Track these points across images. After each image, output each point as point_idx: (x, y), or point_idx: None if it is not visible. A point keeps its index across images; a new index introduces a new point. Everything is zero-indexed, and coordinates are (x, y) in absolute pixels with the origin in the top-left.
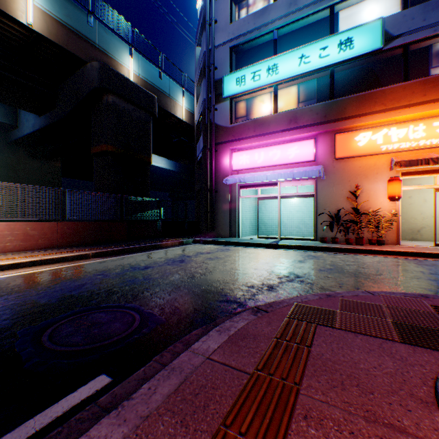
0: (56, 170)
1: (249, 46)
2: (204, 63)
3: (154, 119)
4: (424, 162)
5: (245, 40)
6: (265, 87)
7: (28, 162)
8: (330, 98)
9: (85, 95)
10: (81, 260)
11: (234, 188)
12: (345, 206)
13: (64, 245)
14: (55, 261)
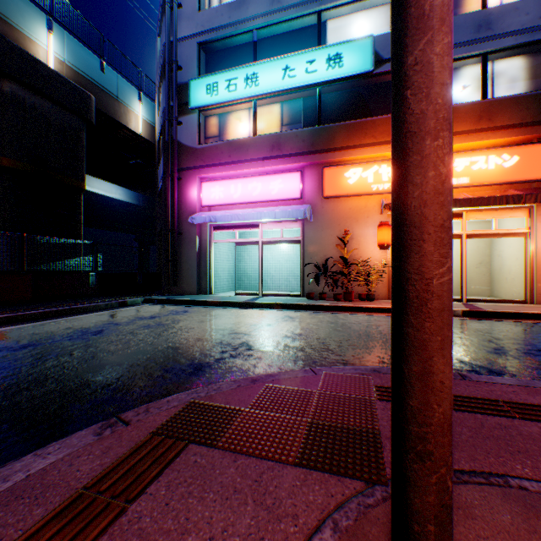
0: None
1: (224, 46)
2: (165, 59)
3: (91, 127)
4: None
5: (219, 37)
6: (244, 101)
7: None
8: (319, 123)
9: None
10: None
11: (205, 229)
12: (335, 255)
13: None
14: None
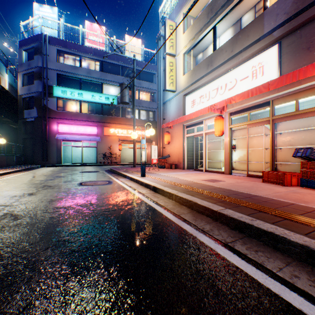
0: None
1: (67, 77)
2: (40, 72)
3: None
4: (127, 141)
5: (67, 75)
6: (77, 100)
7: None
8: (103, 114)
9: None
10: (25, 171)
11: (59, 140)
12: (107, 151)
13: None
14: (18, 171)
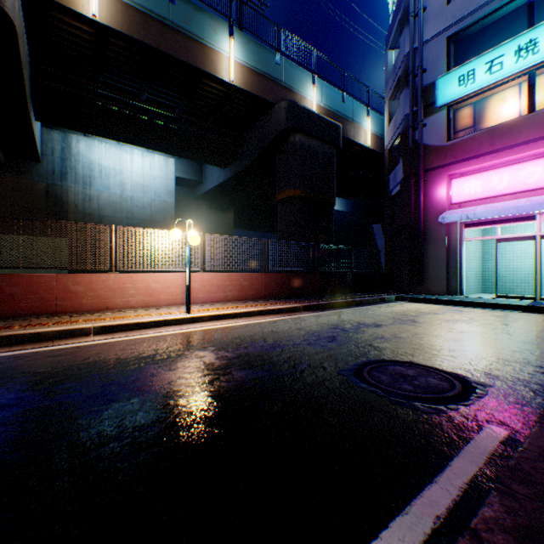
0: (229, 221)
1: (478, 27)
2: (405, 68)
3: (338, 152)
4: None
5: (474, 20)
6: (511, 78)
7: (207, 215)
8: None
9: (271, 140)
10: (295, 313)
11: (452, 228)
12: None
13: (266, 296)
14: (274, 312)
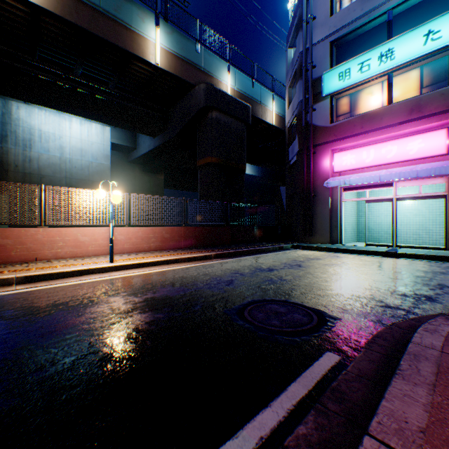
0: (160, 182)
1: (353, 36)
2: (300, 64)
3: (248, 127)
4: None
5: (350, 30)
6: (376, 77)
7: (141, 176)
8: None
9: (193, 115)
10: (207, 260)
11: (335, 191)
12: None
13: (186, 246)
14: (189, 260)
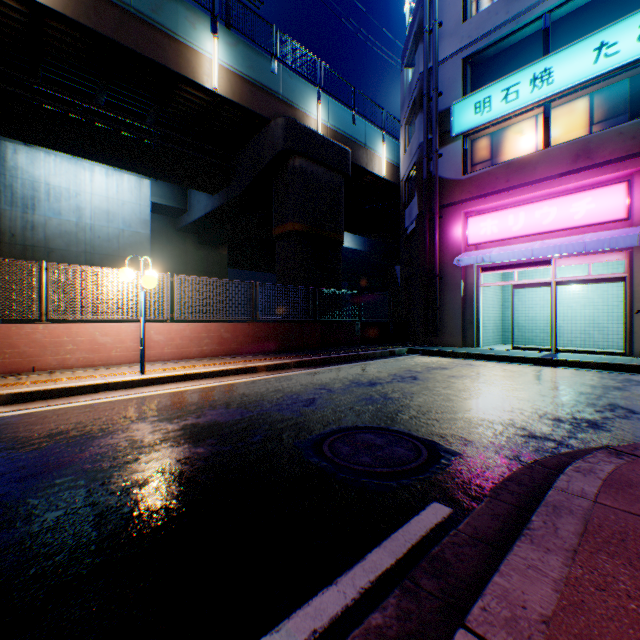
0: (223, 259)
1: (495, 50)
2: (420, 90)
3: (347, 181)
4: None
5: (490, 42)
6: (527, 109)
7: (195, 251)
8: None
9: (267, 163)
10: (284, 371)
11: (469, 271)
12: None
13: (254, 351)
14: (257, 370)
